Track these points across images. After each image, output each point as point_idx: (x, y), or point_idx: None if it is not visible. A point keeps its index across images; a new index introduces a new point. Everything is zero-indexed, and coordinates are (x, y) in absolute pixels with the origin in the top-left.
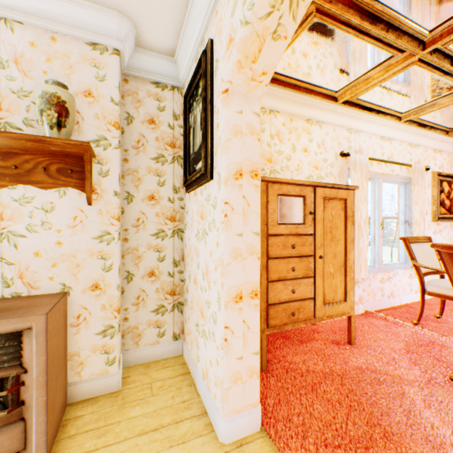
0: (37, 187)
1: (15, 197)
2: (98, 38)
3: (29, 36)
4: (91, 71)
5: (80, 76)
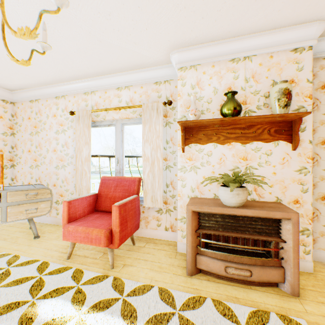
0: (263, 142)
1: (252, 148)
2: (299, 45)
3: (258, 61)
4: (293, 67)
5: (286, 73)
